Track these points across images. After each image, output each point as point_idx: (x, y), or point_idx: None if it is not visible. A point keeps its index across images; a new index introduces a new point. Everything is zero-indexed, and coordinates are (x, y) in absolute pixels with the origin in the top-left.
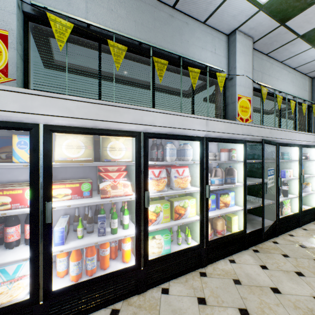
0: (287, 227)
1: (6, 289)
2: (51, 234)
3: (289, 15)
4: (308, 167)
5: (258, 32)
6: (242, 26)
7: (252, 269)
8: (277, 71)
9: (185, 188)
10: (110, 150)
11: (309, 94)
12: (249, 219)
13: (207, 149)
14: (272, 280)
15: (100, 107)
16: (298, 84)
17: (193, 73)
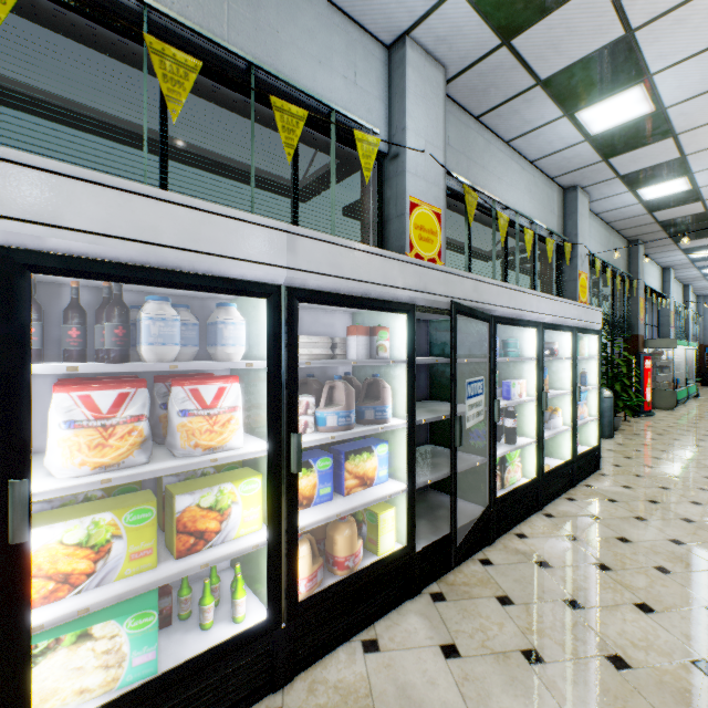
0: (514, 516)
1: None
2: None
3: (518, 19)
4: (556, 373)
5: (457, 54)
6: (420, 29)
7: (418, 667)
8: (499, 160)
9: (218, 449)
10: None
11: (559, 221)
12: (431, 507)
13: (294, 324)
14: (465, 696)
15: None
16: (540, 197)
17: (286, 115)
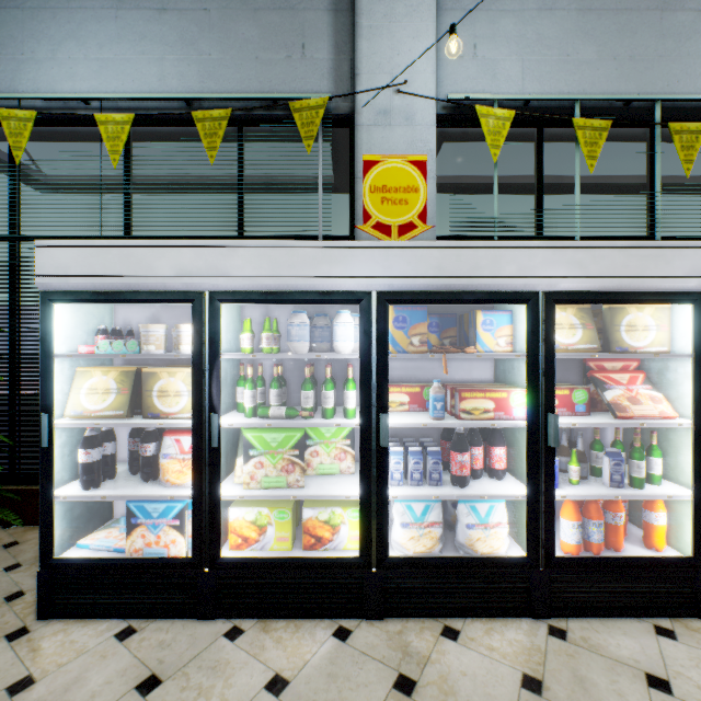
0: None
1: (482, 535)
2: (553, 465)
3: None
4: None
5: None
6: None
7: None
8: None
9: None
10: (626, 331)
11: None
12: None
13: None
14: None
15: (629, 253)
16: None
17: None
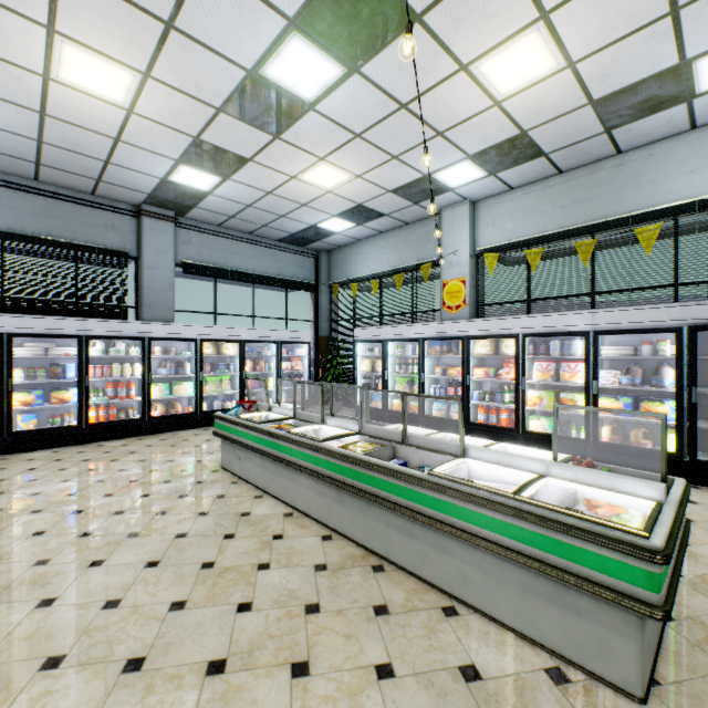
0: None
1: (455, 415)
2: (469, 392)
3: None
4: None
5: None
6: None
7: None
8: None
9: (570, 382)
10: (504, 348)
11: None
12: None
13: (595, 343)
14: None
15: (491, 322)
16: None
17: (644, 233)
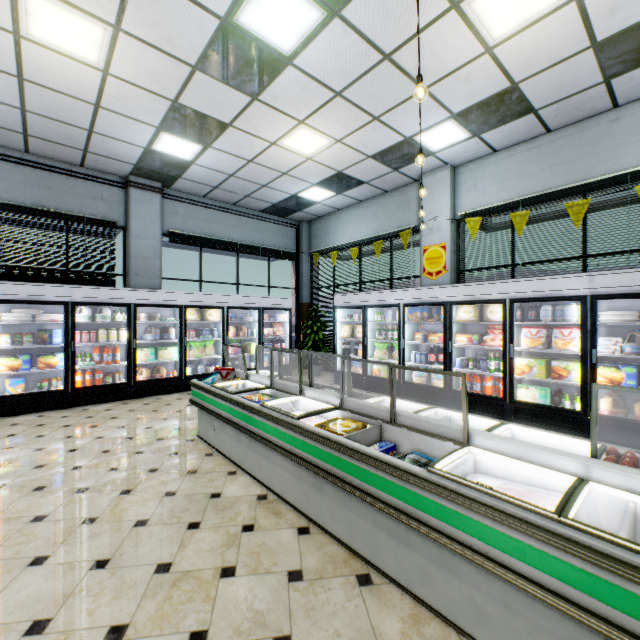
0: None
1: (437, 382)
2: (451, 359)
3: None
4: None
5: None
6: None
7: None
8: None
9: (564, 350)
10: (489, 313)
11: None
12: None
13: (593, 308)
14: None
15: (475, 287)
16: None
17: None
